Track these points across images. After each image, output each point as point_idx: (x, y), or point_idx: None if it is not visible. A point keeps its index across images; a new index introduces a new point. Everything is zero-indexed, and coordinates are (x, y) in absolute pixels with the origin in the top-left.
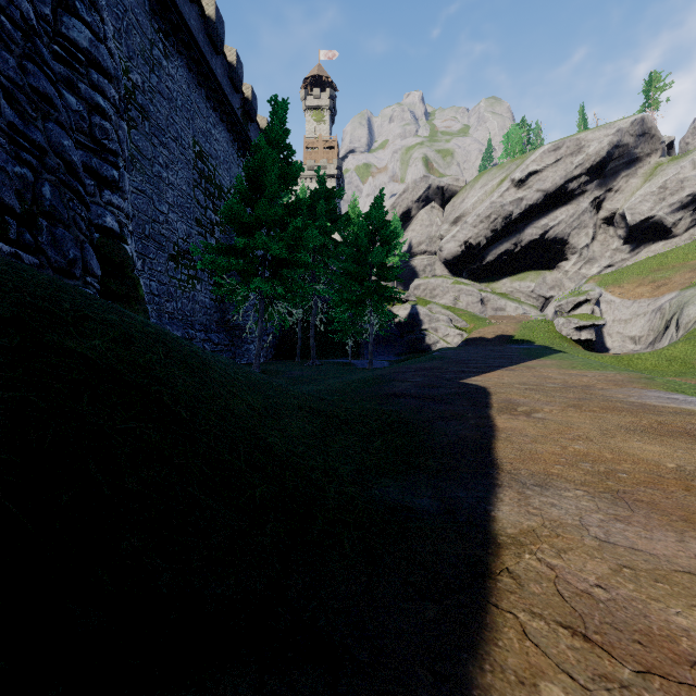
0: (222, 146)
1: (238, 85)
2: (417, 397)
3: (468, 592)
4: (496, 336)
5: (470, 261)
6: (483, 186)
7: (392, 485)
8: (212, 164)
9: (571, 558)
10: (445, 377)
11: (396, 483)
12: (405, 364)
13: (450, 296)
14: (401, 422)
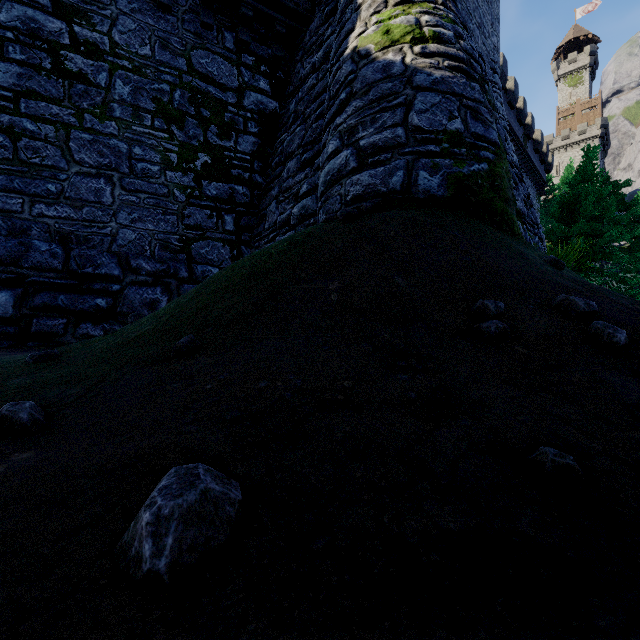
0: None
1: (523, 120)
2: None
3: None
4: None
5: None
6: None
7: None
8: None
9: None
10: None
11: None
12: None
13: None
14: None
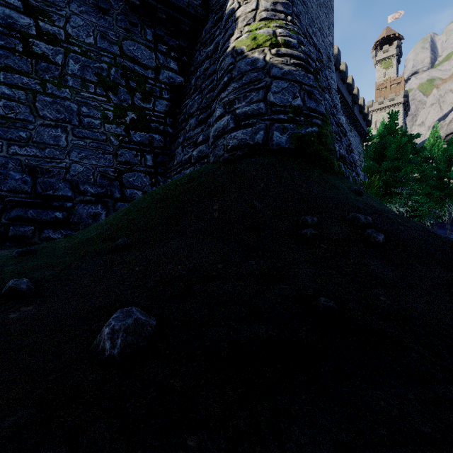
0: None
1: (351, 91)
2: None
3: None
4: None
5: None
6: None
7: None
8: None
9: None
10: None
11: None
12: None
13: None
14: None
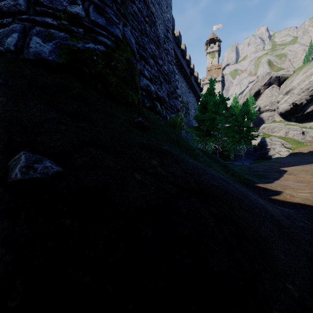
0: (184, 88)
1: (189, 65)
2: (263, 171)
3: (268, 183)
4: (309, 151)
5: (296, 112)
6: (304, 73)
7: (258, 179)
8: (182, 96)
9: (282, 183)
10: (273, 167)
11: (259, 179)
12: (258, 163)
13: (283, 131)
14: (259, 175)
